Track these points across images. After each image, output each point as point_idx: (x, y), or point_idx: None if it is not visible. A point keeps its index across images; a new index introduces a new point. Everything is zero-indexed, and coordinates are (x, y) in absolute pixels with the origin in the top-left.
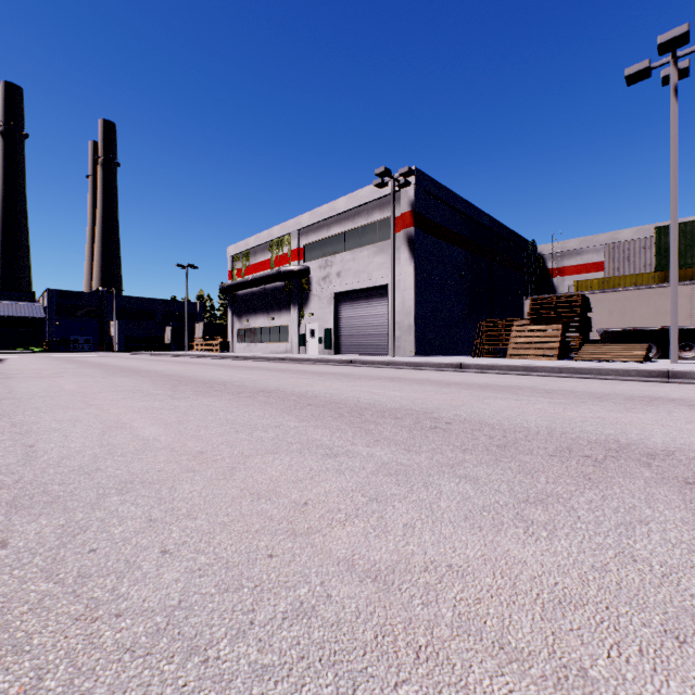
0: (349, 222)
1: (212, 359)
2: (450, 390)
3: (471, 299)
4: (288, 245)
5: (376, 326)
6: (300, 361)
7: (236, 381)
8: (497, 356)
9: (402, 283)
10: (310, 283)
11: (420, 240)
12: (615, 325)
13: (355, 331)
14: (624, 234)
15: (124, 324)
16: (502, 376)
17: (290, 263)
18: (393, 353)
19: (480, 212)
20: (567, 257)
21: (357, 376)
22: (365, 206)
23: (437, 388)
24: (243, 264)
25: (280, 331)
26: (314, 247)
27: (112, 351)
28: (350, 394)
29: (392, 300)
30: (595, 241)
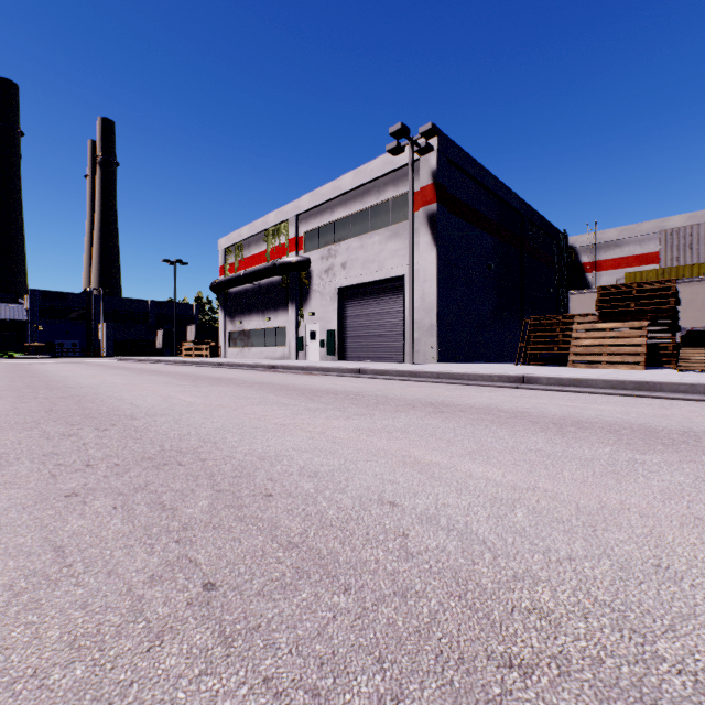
0: (356, 202)
1: (190, 367)
2: (601, 452)
3: (501, 295)
4: (285, 234)
5: (389, 326)
6: (294, 369)
7: (149, 414)
8: (551, 364)
9: (421, 274)
10: (310, 277)
11: (444, 220)
12: (690, 324)
13: (363, 333)
14: (674, 221)
15: (112, 327)
16: (611, 399)
17: (287, 254)
18: (412, 359)
19: (510, 192)
20: (604, 250)
21: (372, 399)
22: (375, 182)
23: (556, 441)
24: (236, 258)
25: (277, 334)
26: (315, 234)
27: (98, 356)
28: (367, 479)
29: (410, 292)
30: (638, 231)
